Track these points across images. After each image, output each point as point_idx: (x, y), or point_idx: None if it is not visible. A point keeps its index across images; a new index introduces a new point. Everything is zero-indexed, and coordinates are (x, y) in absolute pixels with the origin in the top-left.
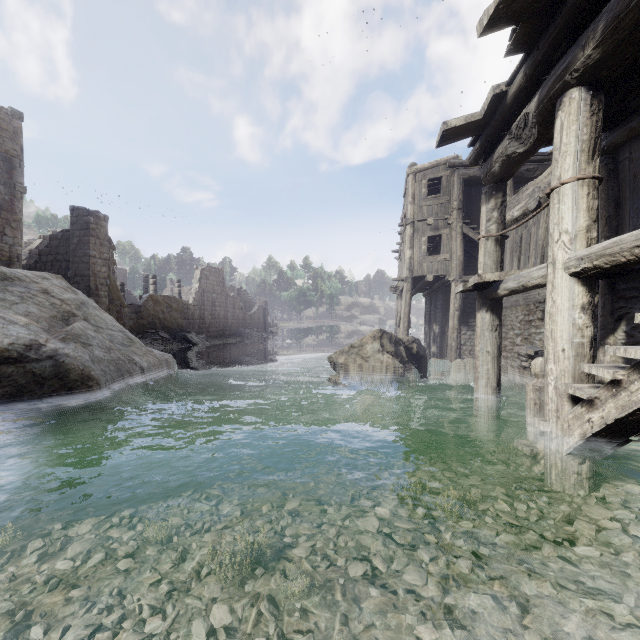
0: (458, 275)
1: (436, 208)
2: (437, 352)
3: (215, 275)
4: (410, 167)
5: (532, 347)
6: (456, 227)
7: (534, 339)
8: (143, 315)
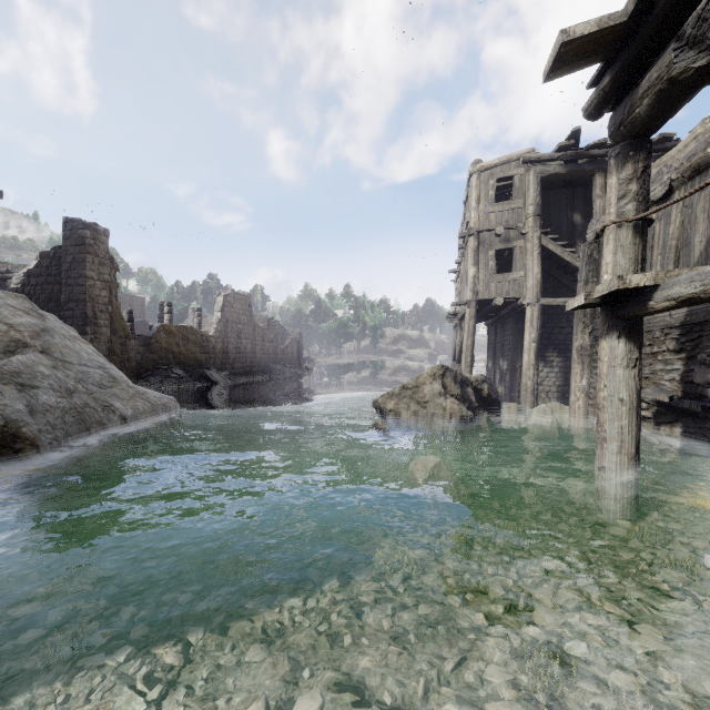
0: (535, 297)
1: (506, 215)
2: (505, 393)
3: (241, 302)
4: (474, 165)
5: (662, 390)
6: (532, 238)
7: (661, 379)
8: (153, 348)
